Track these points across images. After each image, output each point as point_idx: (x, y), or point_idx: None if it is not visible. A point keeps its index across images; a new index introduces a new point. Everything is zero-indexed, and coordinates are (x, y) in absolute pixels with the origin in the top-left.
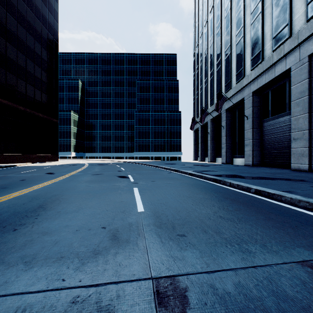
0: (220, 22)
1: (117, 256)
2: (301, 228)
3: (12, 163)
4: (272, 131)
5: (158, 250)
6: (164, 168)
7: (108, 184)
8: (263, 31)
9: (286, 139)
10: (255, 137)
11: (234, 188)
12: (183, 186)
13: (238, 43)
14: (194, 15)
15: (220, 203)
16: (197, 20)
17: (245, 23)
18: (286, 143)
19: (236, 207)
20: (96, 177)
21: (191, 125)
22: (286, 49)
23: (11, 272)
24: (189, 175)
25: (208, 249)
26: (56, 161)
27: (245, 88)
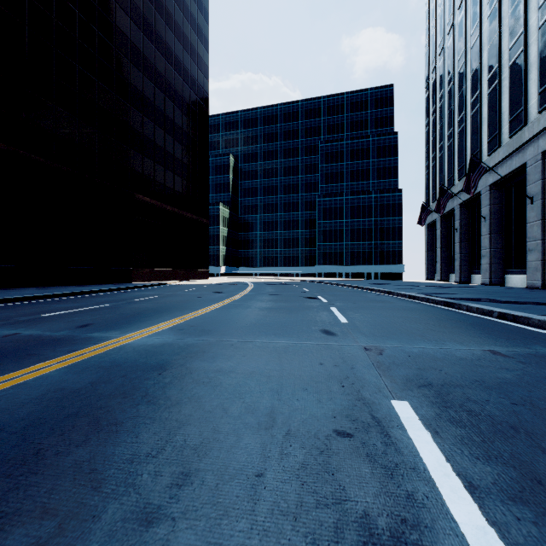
0: (478, 25)
1: (333, 338)
2: (519, 339)
3: (160, 281)
4: None
5: (364, 338)
6: (369, 290)
7: (298, 304)
8: None
9: None
10: None
11: (473, 312)
12: (396, 308)
13: (513, 63)
14: (427, 15)
15: (438, 322)
16: (434, 23)
17: (528, 26)
18: None
19: (457, 325)
20: (277, 297)
21: (420, 217)
22: None
23: (270, 337)
24: (409, 299)
25: (407, 341)
26: (206, 278)
27: (528, 146)
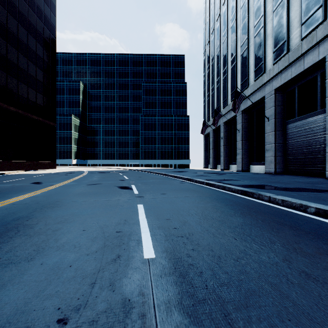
0: (235, 13)
1: None
2: None
3: (1, 171)
4: (298, 134)
5: None
6: (174, 177)
7: (104, 199)
8: (289, 18)
9: (317, 143)
10: (277, 140)
11: (277, 204)
12: (205, 202)
13: (257, 34)
14: (204, 10)
15: (278, 235)
16: (208, 15)
17: (266, 11)
18: (317, 147)
19: (314, 244)
20: (91, 188)
21: (202, 129)
22: (319, 35)
23: None
24: (207, 186)
25: None
26: (53, 168)
27: (266, 85)
